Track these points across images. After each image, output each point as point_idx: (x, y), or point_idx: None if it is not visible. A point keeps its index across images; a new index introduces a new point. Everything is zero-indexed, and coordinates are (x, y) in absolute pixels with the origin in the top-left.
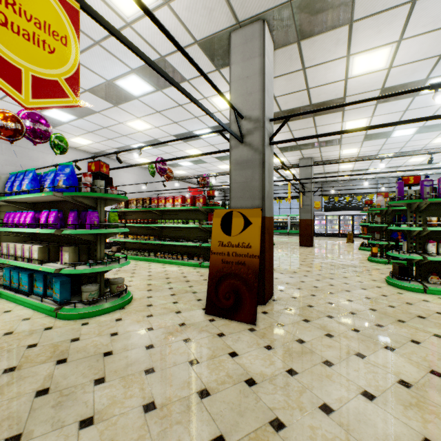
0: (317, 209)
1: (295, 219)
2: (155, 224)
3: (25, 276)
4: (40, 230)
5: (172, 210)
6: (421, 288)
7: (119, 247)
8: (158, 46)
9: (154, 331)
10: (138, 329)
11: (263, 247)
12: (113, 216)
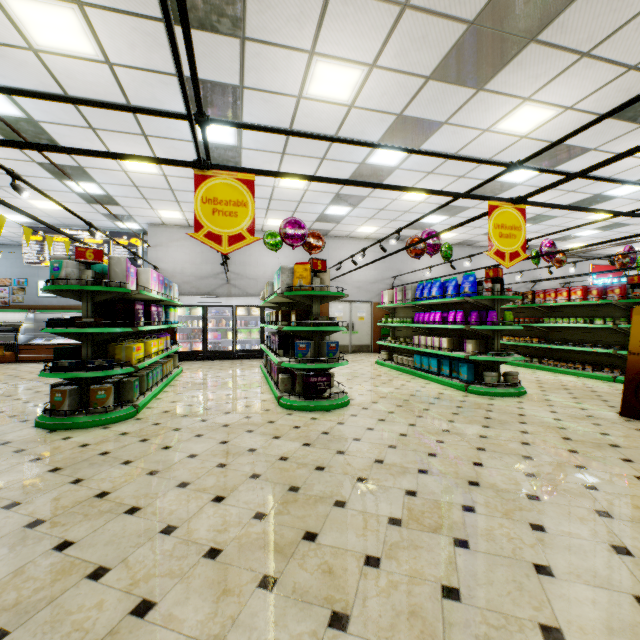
0: None
1: None
2: (540, 324)
3: (434, 361)
4: (450, 326)
5: (565, 306)
6: None
7: None
8: (554, 138)
9: (558, 414)
10: (541, 409)
11: None
12: (507, 314)
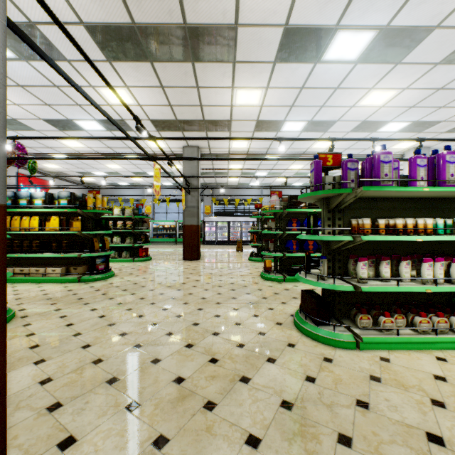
0: (207, 215)
1: None
2: None
3: None
4: None
5: None
6: (353, 340)
7: None
8: None
9: None
10: None
11: None
12: None
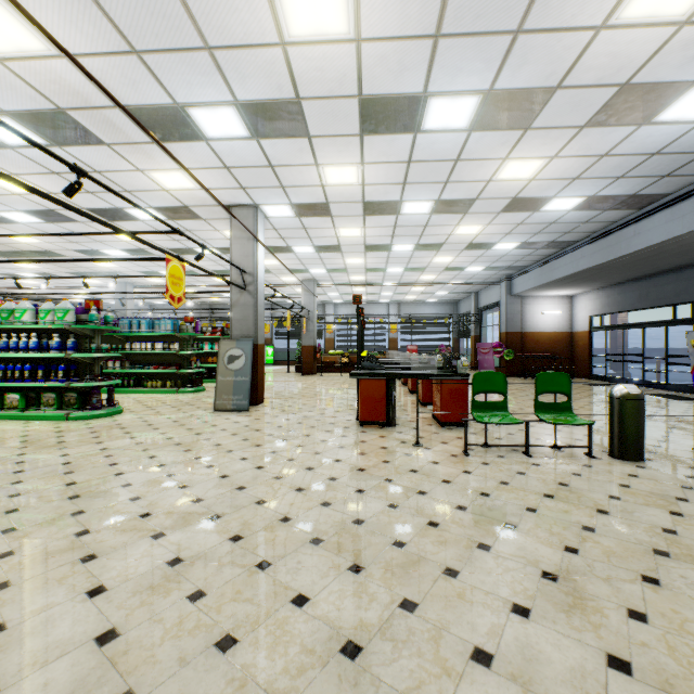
0: None
1: None
2: None
3: None
4: None
5: None
6: None
7: None
8: None
9: None
10: None
11: None
12: None
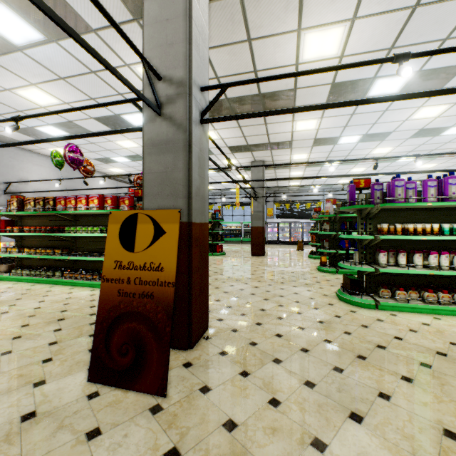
0: (270, 217)
1: (249, 226)
2: (61, 233)
3: None
4: None
5: (89, 214)
6: (373, 303)
7: (12, 265)
8: None
9: None
10: None
11: (190, 266)
12: None
